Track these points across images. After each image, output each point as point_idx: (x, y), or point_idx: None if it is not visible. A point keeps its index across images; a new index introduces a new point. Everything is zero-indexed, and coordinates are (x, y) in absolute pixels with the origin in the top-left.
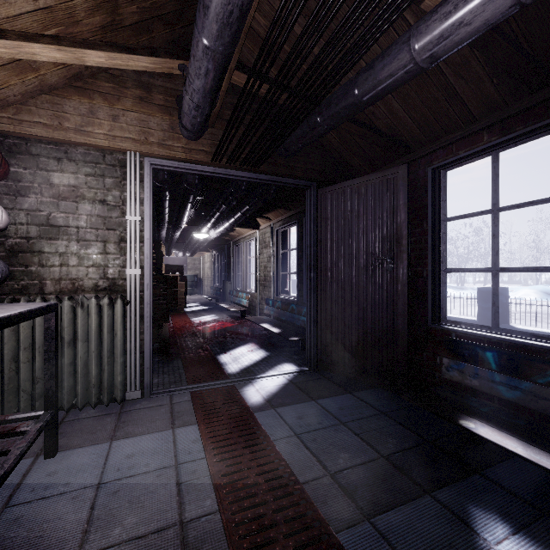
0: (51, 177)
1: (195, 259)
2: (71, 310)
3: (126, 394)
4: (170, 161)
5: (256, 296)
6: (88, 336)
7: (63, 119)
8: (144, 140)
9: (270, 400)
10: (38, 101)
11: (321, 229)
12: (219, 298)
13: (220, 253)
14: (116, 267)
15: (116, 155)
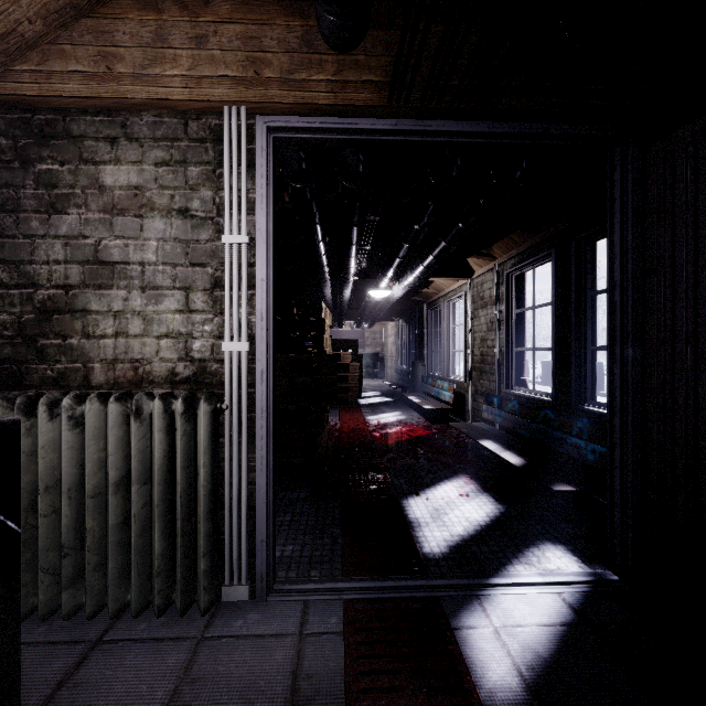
0: (102, 174)
1: (375, 331)
2: (122, 421)
3: (222, 590)
4: (305, 118)
5: (466, 388)
6: (151, 472)
7: (113, 60)
8: (254, 77)
9: (541, 694)
10: (74, 34)
11: (657, 240)
12: (407, 386)
13: (408, 321)
14: (206, 338)
15: (206, 121)
